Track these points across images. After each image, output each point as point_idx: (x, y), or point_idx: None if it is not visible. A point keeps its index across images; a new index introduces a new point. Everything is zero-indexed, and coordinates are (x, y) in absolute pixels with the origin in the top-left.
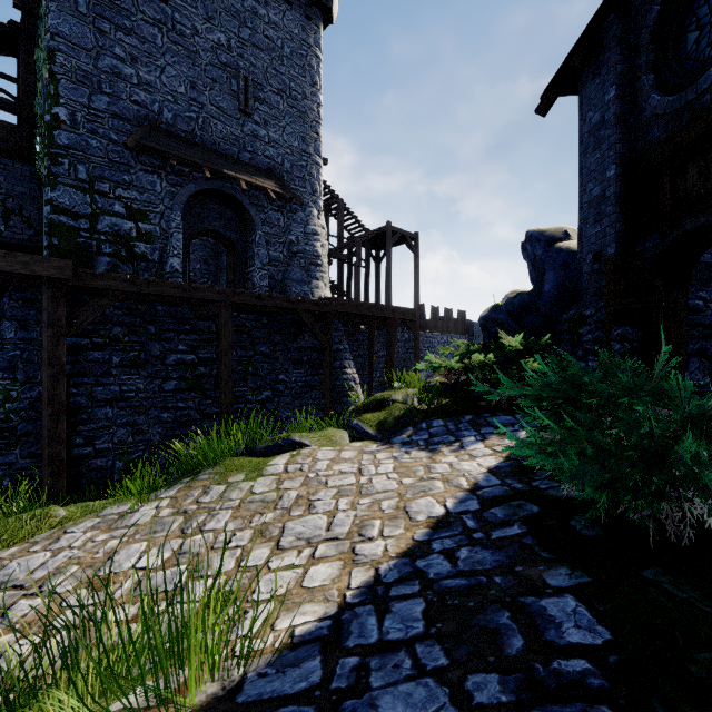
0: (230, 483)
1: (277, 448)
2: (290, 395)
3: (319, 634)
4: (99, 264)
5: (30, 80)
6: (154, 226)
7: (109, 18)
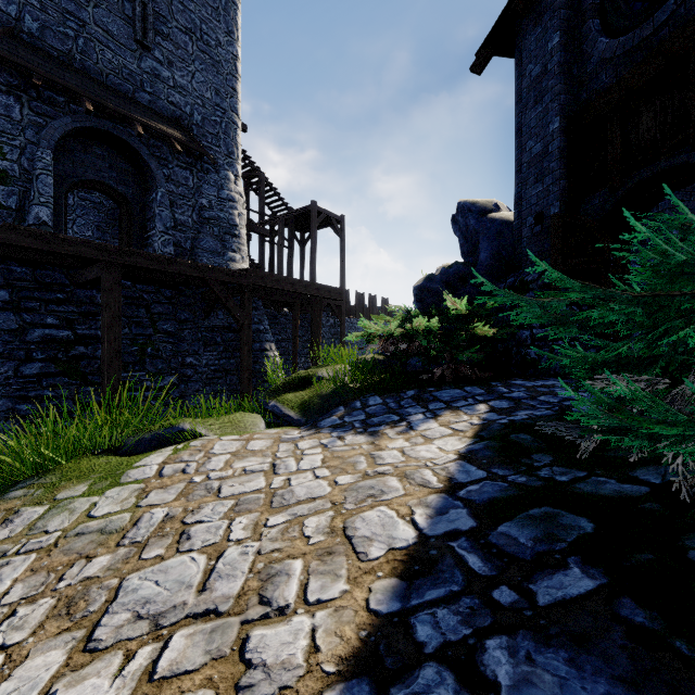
0: (58, 501)
1: (156, 441)
2: (201, 380)
3: None
4: None
5: None
6: (9, 163)
7: None
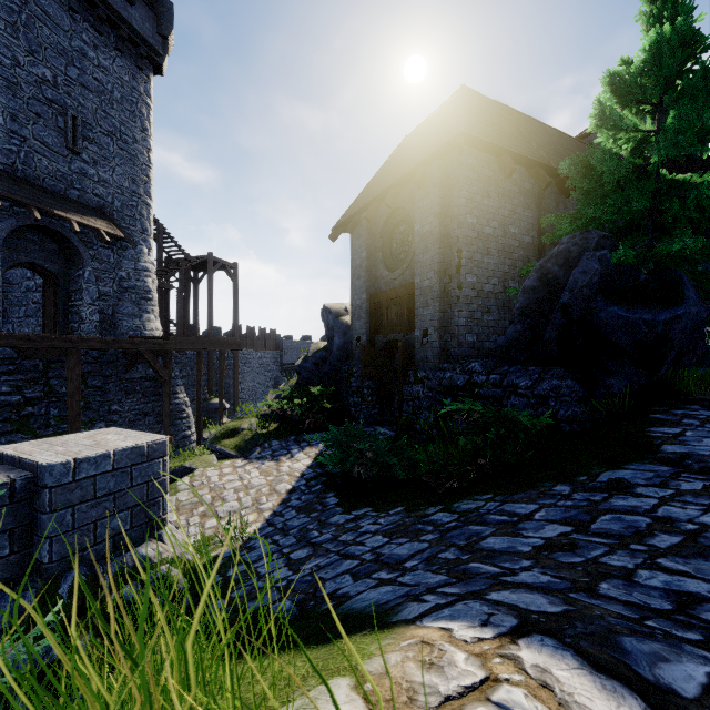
0: None
1: (175, 474)
2: (125, 424)
3: (265, 526)
4: None
5: None
6: None
7: None
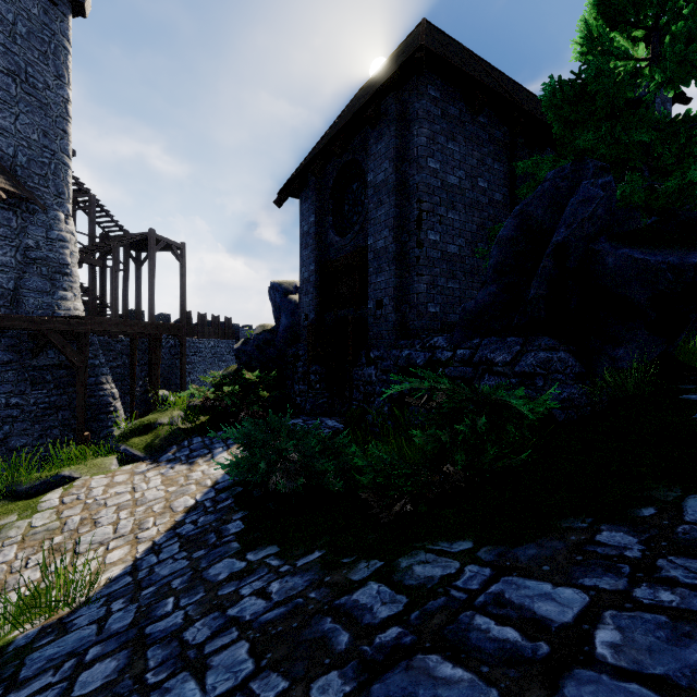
0: (3, 525)
1: (45, 485)
2: (29, 419)
3: (126, 572)
4: None
5: None
6: None
7: None
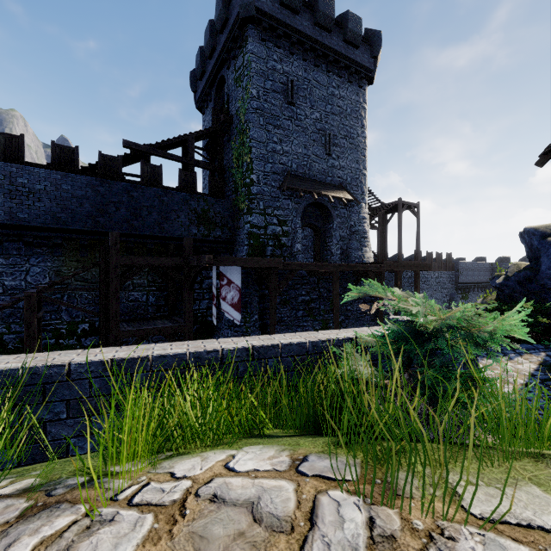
0: None
1: None
2: (354, 318)
3: None
4: (267, 251)
5: (222, 153)
6: (288, 227)
7: (271, 123)
